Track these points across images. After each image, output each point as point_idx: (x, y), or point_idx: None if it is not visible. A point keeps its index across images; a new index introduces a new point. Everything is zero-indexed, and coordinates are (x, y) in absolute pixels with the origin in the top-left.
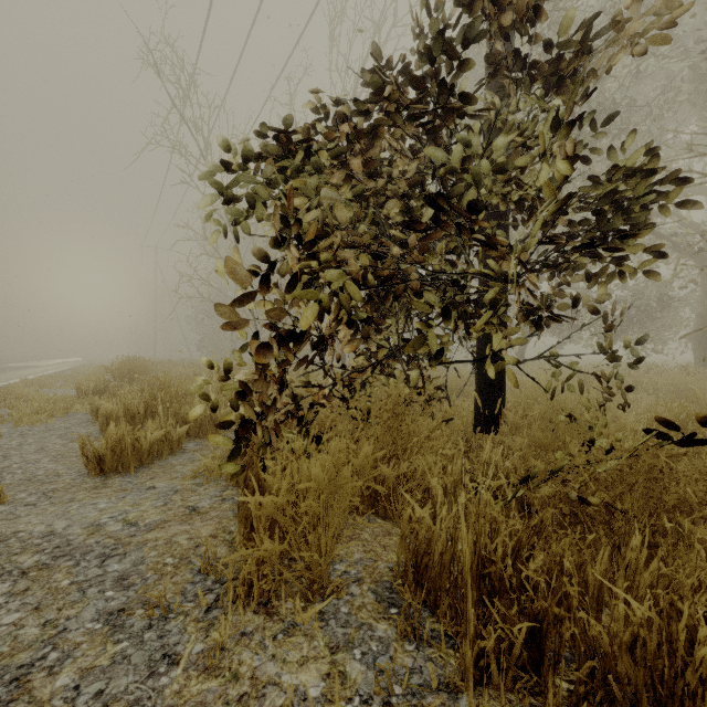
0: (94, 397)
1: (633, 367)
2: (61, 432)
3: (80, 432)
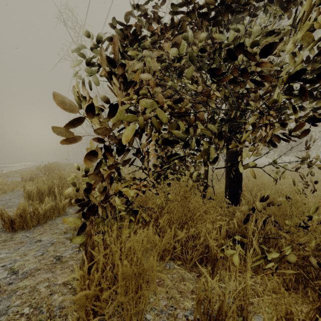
0: (29, 182)
1: (318, 168)
2: (4, 202)
3: (14, 202)
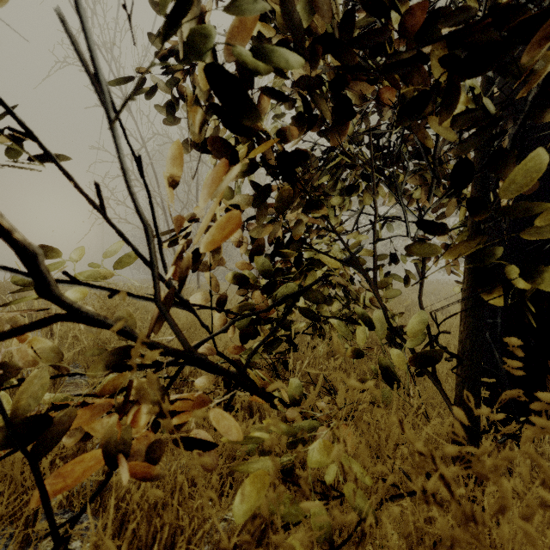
0: None
1: None
2: None
3: None
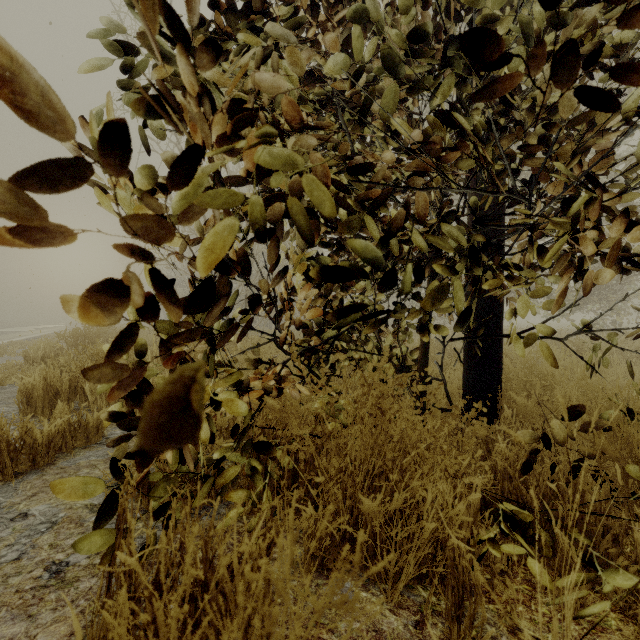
0: (39, 366)
1: None
2: None
3: None
